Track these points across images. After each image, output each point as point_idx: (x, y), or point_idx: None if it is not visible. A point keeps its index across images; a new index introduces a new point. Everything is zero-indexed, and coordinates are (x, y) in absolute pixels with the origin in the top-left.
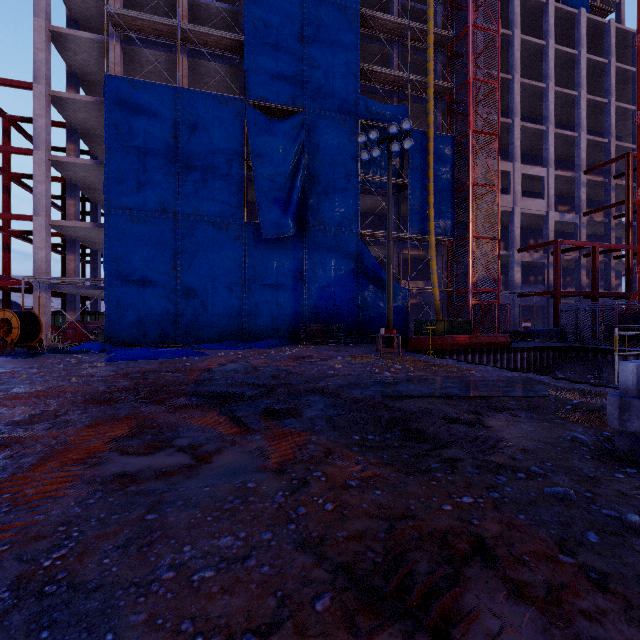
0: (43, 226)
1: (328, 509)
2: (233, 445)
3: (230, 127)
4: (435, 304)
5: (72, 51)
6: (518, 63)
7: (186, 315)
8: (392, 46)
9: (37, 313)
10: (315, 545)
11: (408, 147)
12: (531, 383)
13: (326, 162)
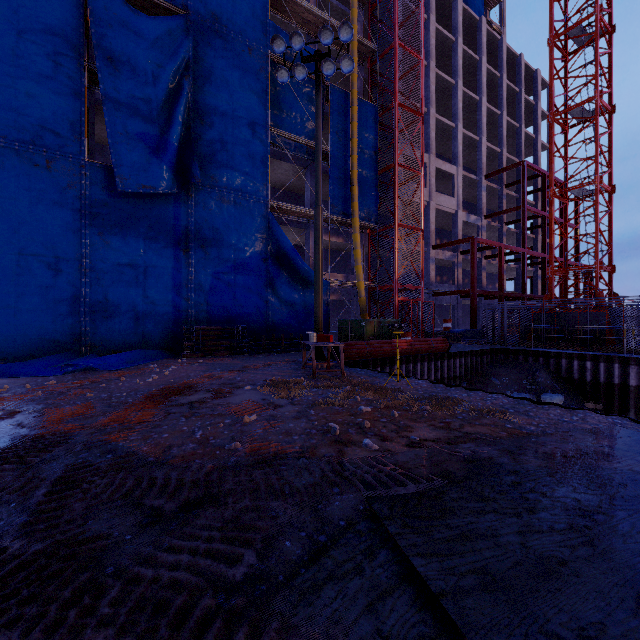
0: None
1: None
2: None
3: None
4: (361, 301)
5: None
6: (433, 50)
7: None
8: None
9: None
10: None
11: (346, 71)
12: None
13: (223, 98)
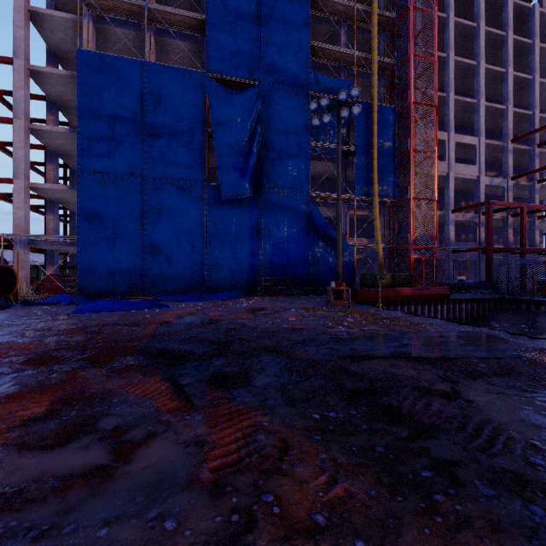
0: (22, 188)
1: None
2: (167, 430)
3: (192, 98)
4: (379, 259)
5: (50, 30)
6: (452, 43)
7: (152, 269)
8: (339, 27)
9: (17, 267)
10: None
11: (356, 113)
12: (492, 340)
13: (280, 130)
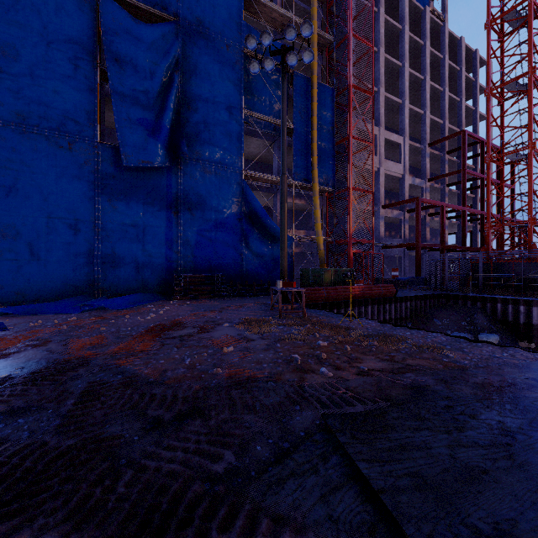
0: None
1: None
2: None
3: (75, 14)
4: (320, 253)
5: None
6: (383, 38)
7: (1, 262)
8: None
9: None
10: None
11: (307, 61)
12: None
13: (205, 87)
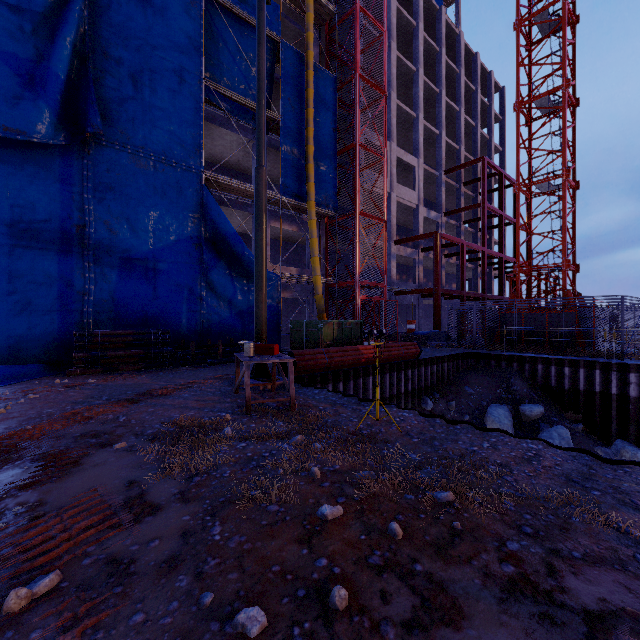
0: None
1: None
2: None
3: None
4: (317, 299)
5: None
6: (395, 31)
7: None
8: None
9: None
10: None
11: None
12: None
13: (137, 29)
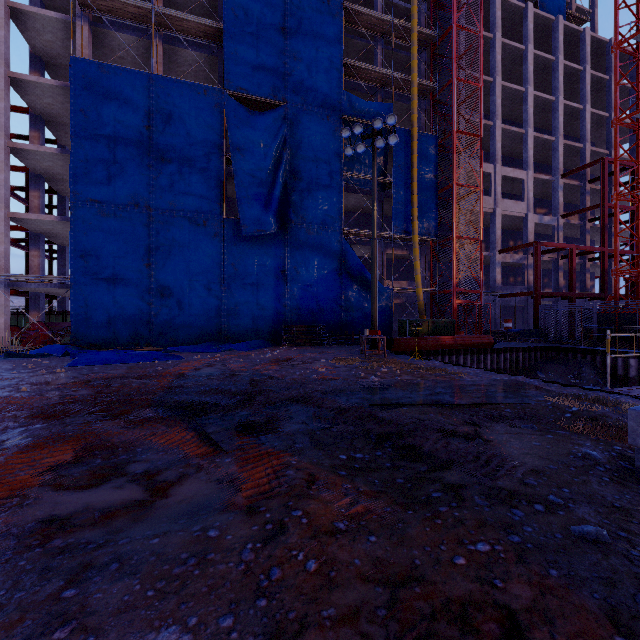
0: (1, 218)
1: (310, 570)
2: (198, 471)
3: (208, 118)
4: (419, 304)
5: (35, 31)
6: (499, 66)
7: (161, 315)
8: (376, 43)
9: None
10: (292, 636)
11: (393, 143)
12: (523, 387)
13: (309, 158)
